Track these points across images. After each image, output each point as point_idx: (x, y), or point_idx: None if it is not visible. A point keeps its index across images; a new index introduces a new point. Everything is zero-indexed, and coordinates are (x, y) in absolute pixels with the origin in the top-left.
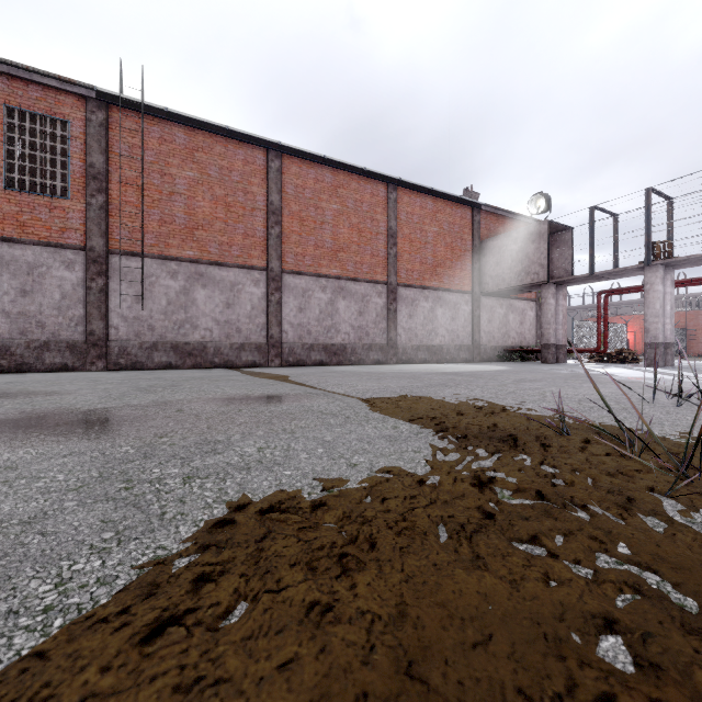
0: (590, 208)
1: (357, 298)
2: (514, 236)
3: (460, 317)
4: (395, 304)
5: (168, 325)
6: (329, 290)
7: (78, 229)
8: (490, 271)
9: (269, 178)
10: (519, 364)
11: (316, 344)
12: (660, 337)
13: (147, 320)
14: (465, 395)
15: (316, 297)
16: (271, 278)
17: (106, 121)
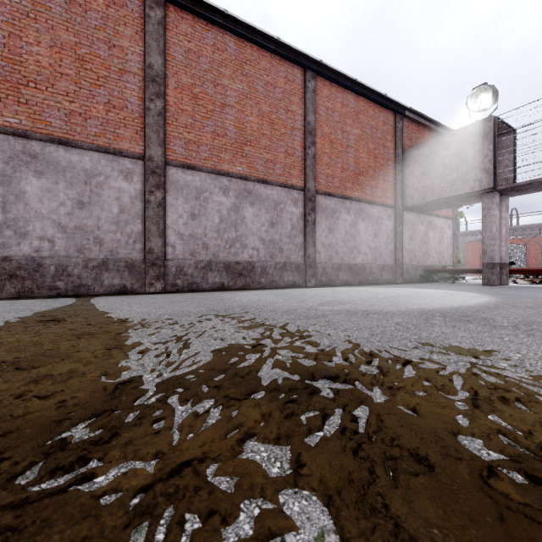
0: None
1: (268, 205)
2: (447, 140)
3: (382, 233)
4: (313, 214)
5: None
6: (232, 192)
7: None
8: (415, 182)
9: (146, 30)
10: (466, 287)
11: (215, 262)
12: None
13: None
14: None
15: (215, 201)
16: (149, 169)
17: None
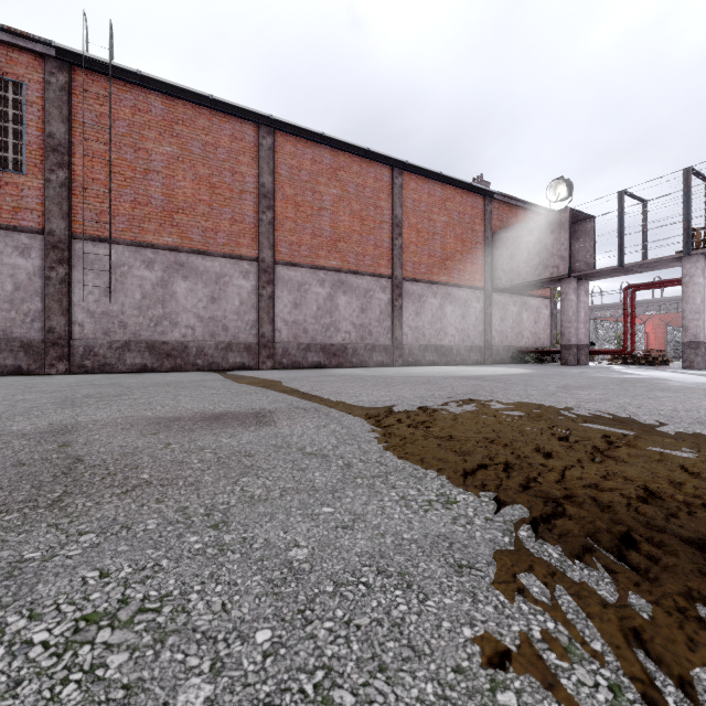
0: (618, 193)
1: (358, 294)
2: (531, 226)
3: (470, 315)
4: (401, 300)
5: (143, 321)
6: (328, 283)
7: (34, 210)
8: (504, 265)
9: (260, 157)
10: (538, 366)
11: (313, 344)
12: (701, 336)
13: (118, 316)
14: (517, 411)
15: (313, 292)
16: (262, 269)
17: (69, 84)
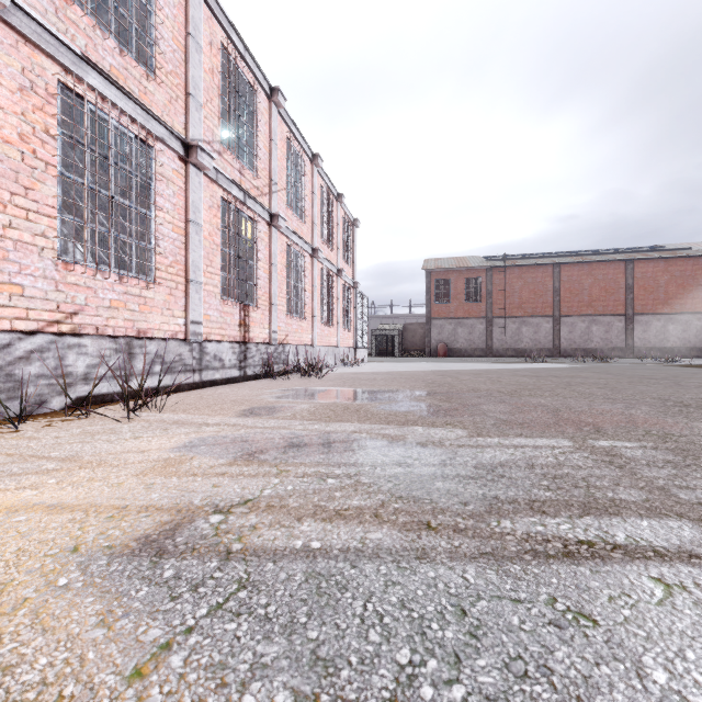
0: None
1: (604, 324)
2: None
3: (691, 329)
4: (631, 325)
5: (512, 341)
6: (586, 321)
7: (484, 311)
8: None
9: (554, 276)
10: None
11: (578, 348)
12: None
13: (505, 340)
14: None
15: (578, 326)
16: (555, 319)
17: (492, 273)
